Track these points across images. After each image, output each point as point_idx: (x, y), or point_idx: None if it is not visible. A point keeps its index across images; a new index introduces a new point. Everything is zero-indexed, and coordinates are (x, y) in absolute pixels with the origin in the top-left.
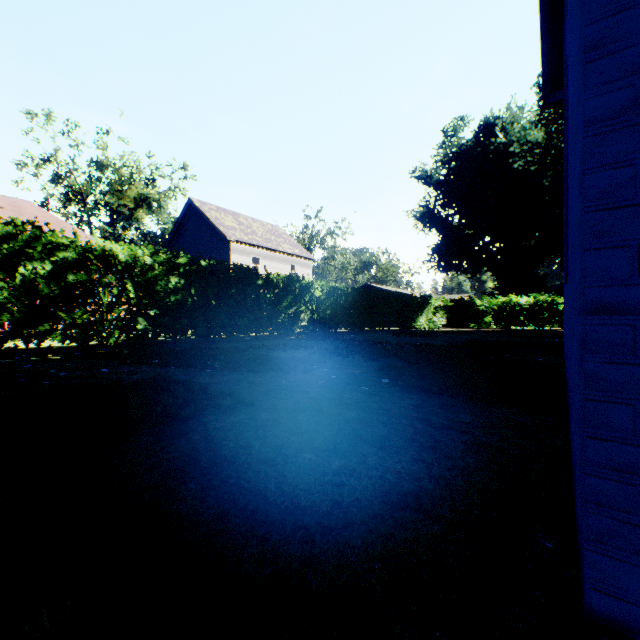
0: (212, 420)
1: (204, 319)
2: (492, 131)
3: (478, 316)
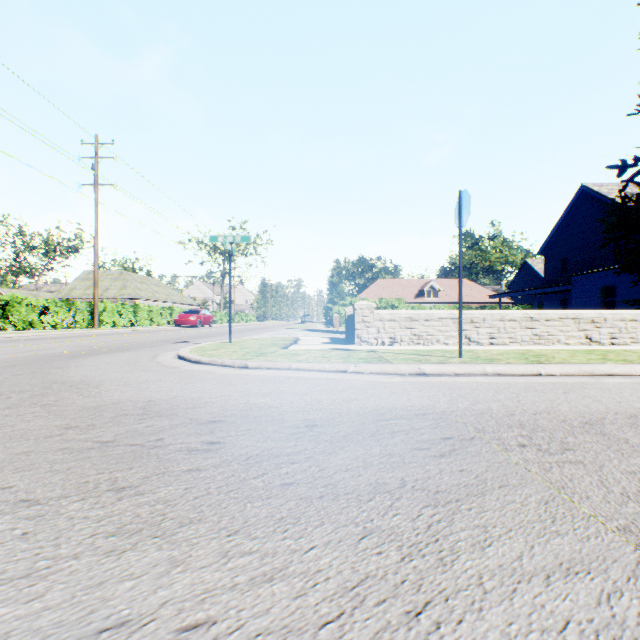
0: None
1: None
2: None
3: None
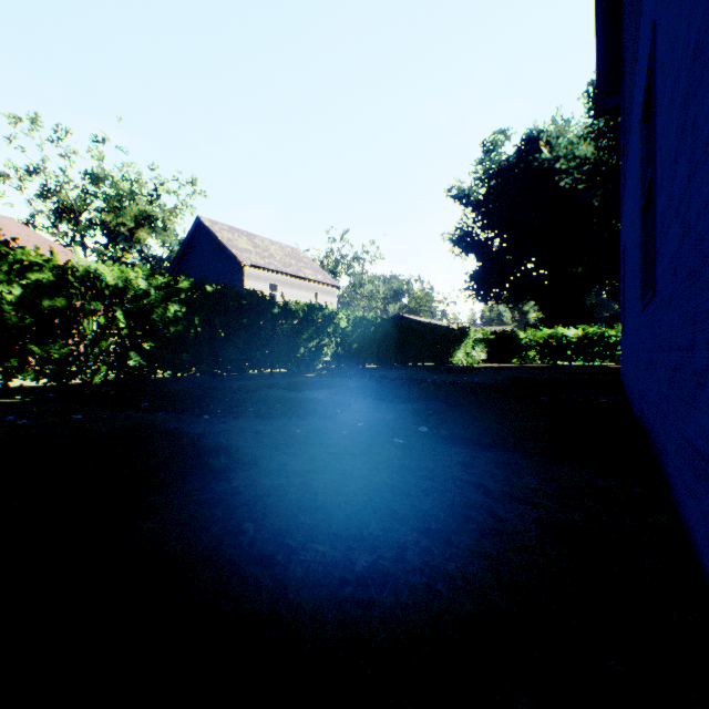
0: (196, 488)
1: (210, 353)
2: (536, 146)
3: (521, 350)
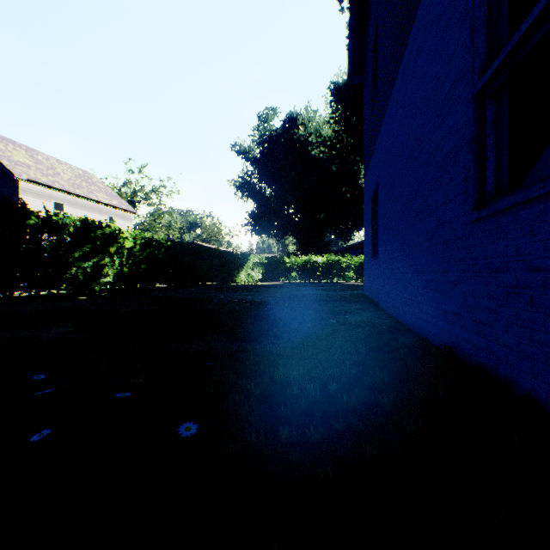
0: None
1: None
2: (295, 124)
3: (287, 272)
